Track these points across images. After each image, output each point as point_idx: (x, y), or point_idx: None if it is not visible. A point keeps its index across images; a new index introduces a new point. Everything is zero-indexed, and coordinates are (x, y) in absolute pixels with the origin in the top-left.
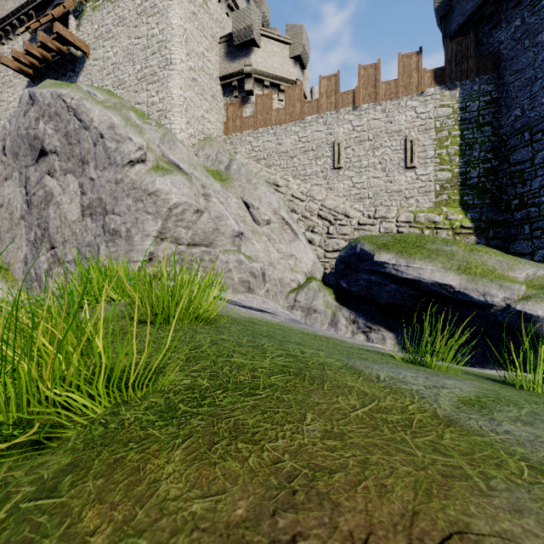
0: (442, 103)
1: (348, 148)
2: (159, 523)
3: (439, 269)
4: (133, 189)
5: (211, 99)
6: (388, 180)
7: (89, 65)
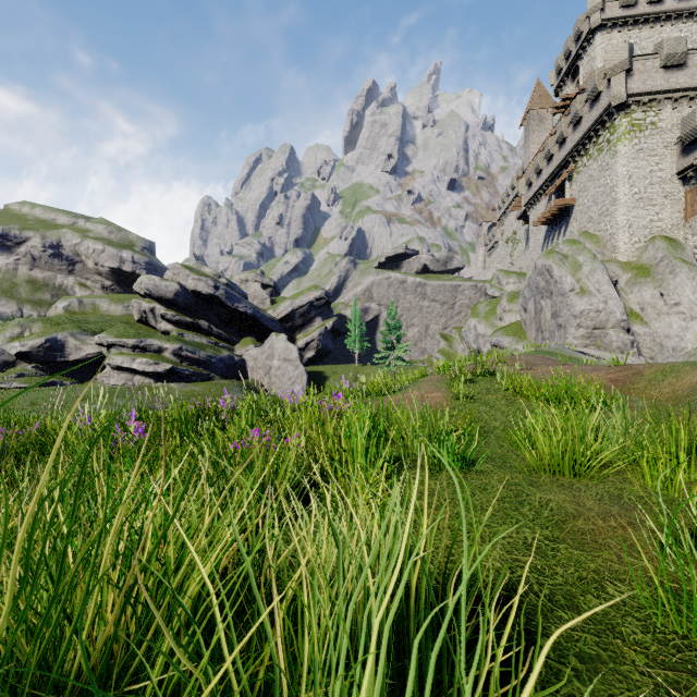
0: None
1: None
2: None
3: None
4: (566, 306)
5: (662, 201)
6: None
7: (575, 210)
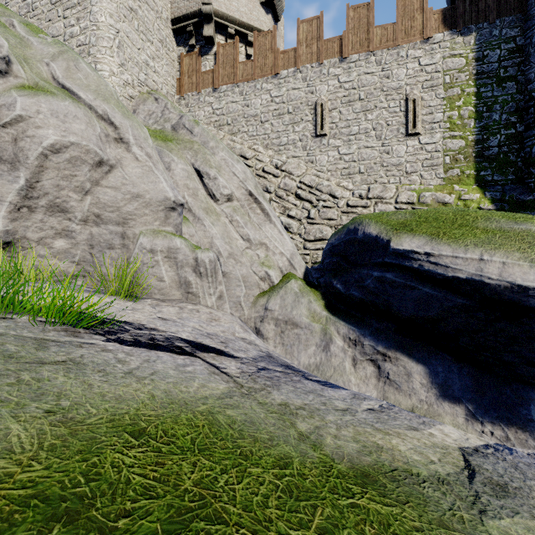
0: (453, 52)
1: (334, 110)
2: None
3: (519, 262)
4: None
5: (158, 44)
6: (384, 151)
7: None
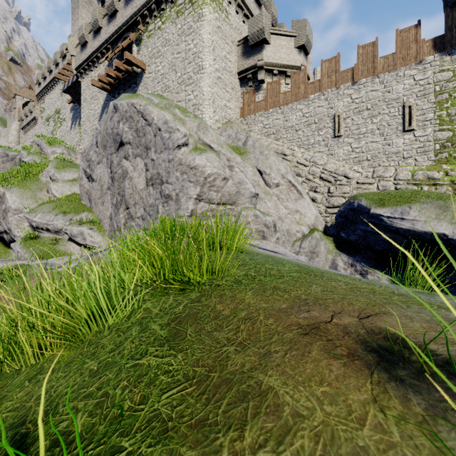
0: (442, 68)
1: (348, 118)
2: (249, 308)
3: (433, 220)
4: (180, 165)
5: (231, 91)
6: (385, 143)
7: (146, 77)
